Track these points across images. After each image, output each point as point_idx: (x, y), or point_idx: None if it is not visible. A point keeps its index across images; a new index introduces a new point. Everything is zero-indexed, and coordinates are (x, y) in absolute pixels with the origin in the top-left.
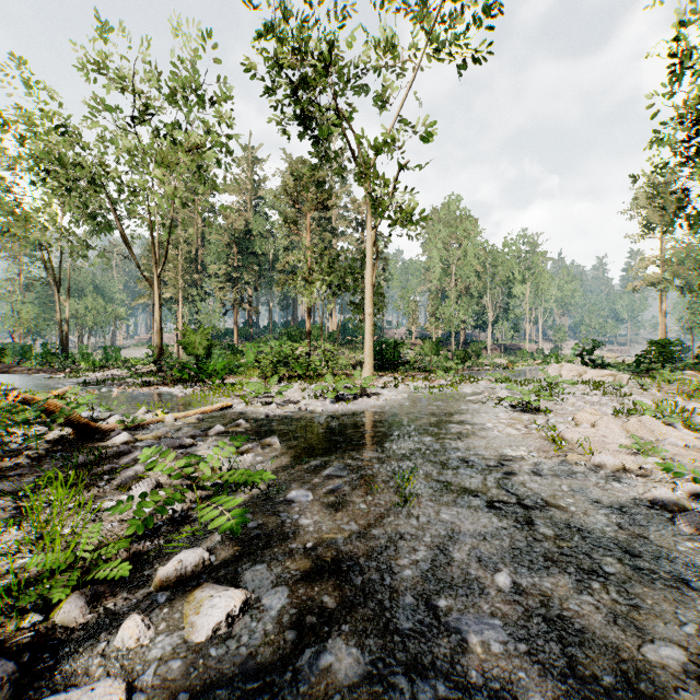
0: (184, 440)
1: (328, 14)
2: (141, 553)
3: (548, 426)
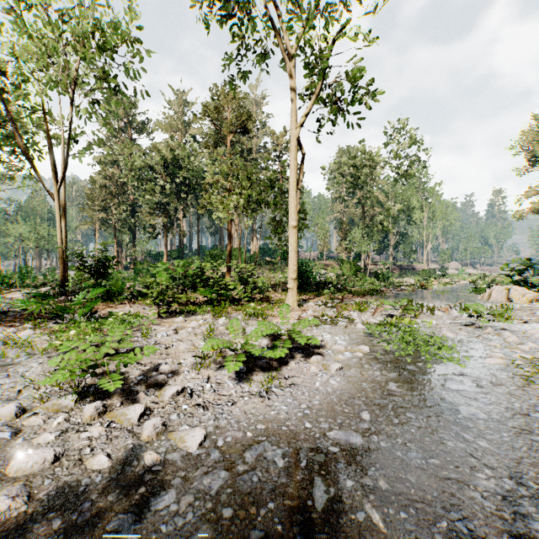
0: None
1: None
2: None
3: None
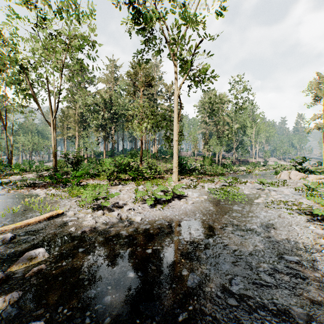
0: None
1: None
2: None
3: None
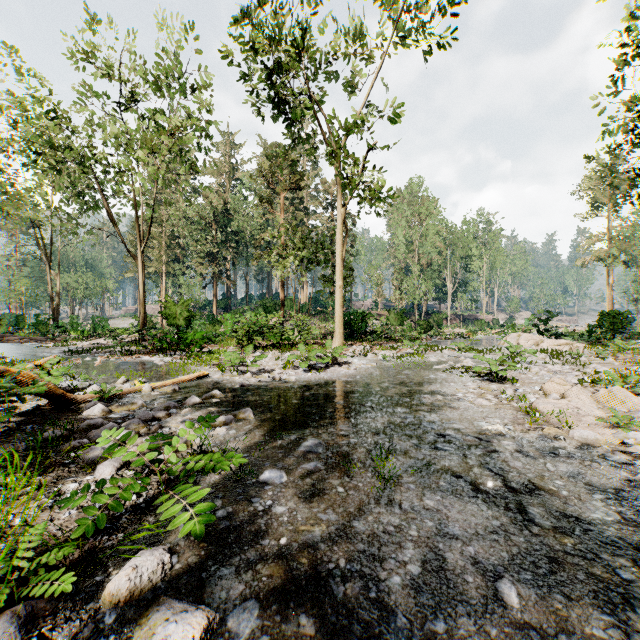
0: (158, 412)
1: (301, 3)
2: (96, 551)
3: (517, 396)
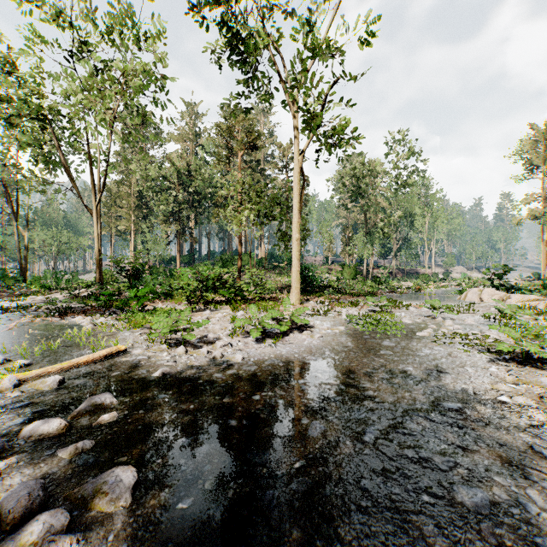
0: None
1: None
2: None
3: None
